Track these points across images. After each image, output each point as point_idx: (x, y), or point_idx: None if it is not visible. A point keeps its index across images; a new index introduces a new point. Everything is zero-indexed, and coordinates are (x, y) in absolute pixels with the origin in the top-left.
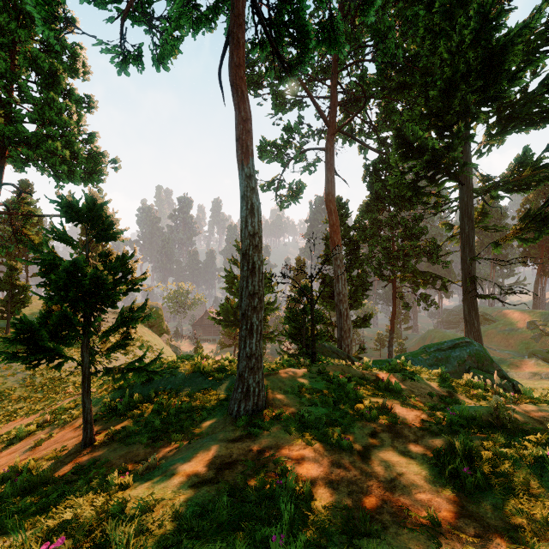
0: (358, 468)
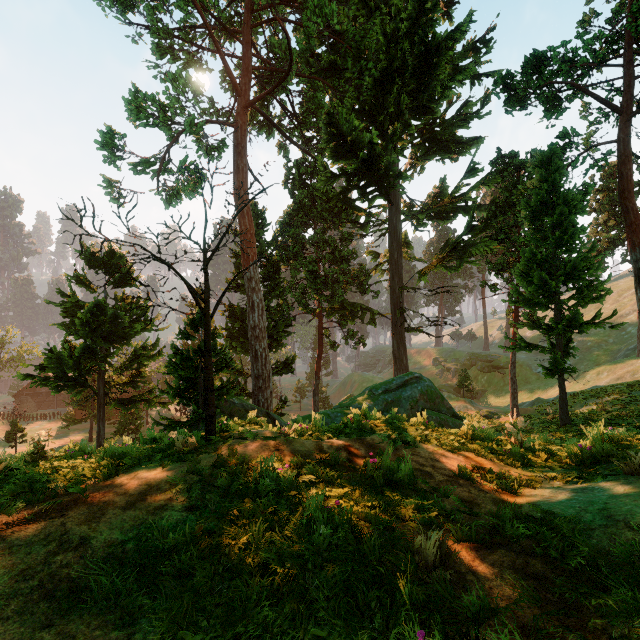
0: None
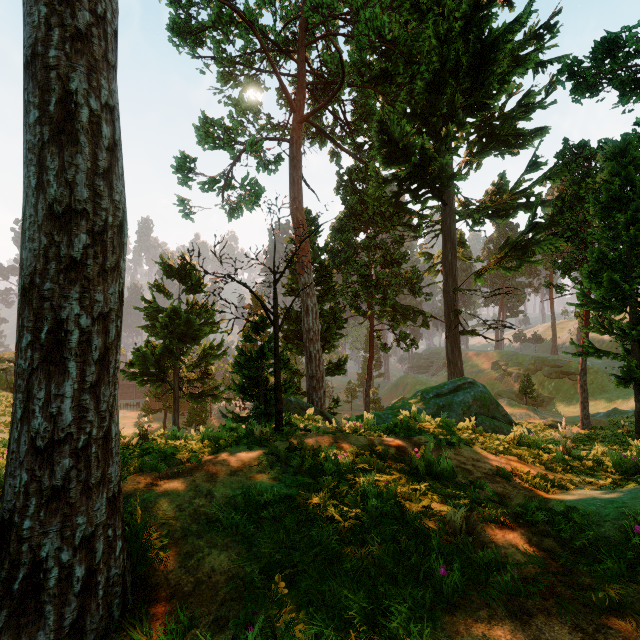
0: None
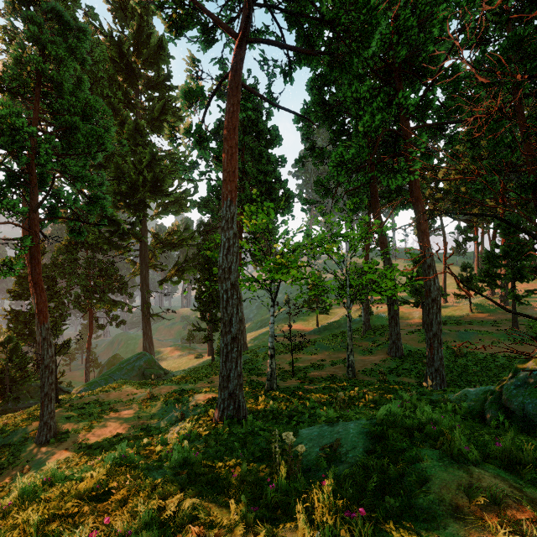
0: (111, 428)
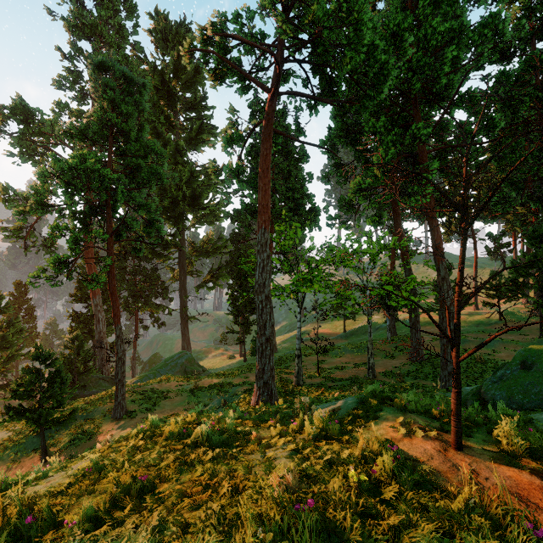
0: (168, 410)
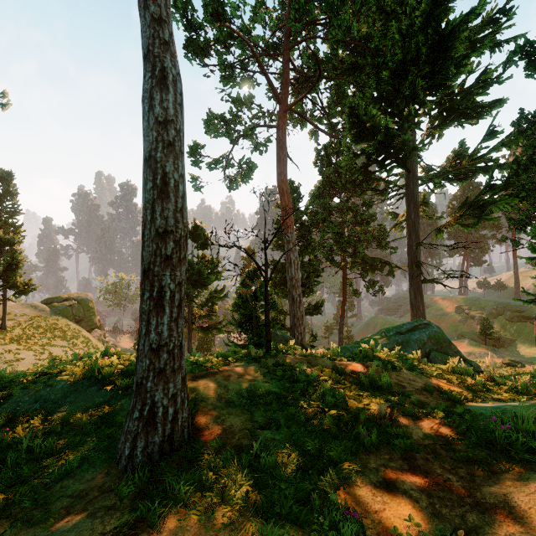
0: None
